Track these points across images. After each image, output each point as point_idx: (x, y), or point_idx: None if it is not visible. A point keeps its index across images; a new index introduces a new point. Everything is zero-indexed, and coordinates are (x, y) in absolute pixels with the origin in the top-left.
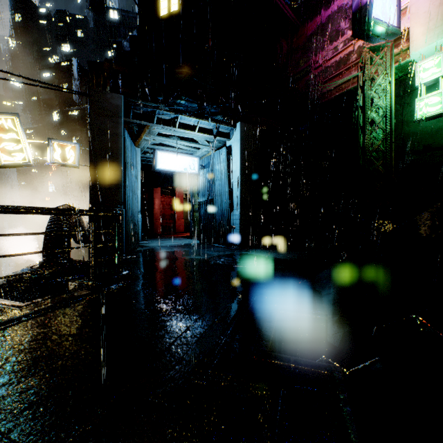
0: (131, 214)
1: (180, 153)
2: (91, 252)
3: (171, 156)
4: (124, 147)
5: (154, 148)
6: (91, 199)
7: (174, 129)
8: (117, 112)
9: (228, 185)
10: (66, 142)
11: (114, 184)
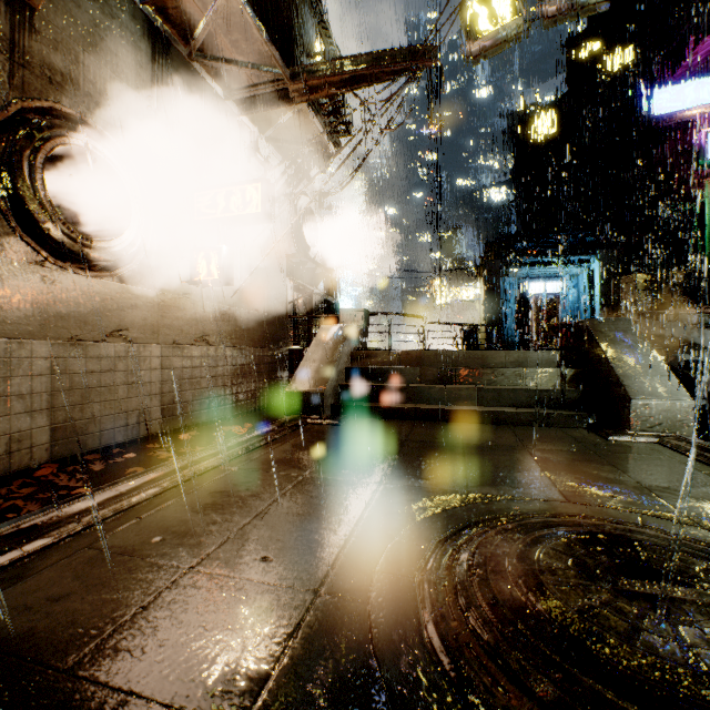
0: (510, 329)
1: (548, 280)
2: (494, 341)
3: (540, 284)
4: (505, 288)
5: (529, 275)
6: (488, 321)
7: (540, 268)
8: (501, 270)
9: (589, 302)
10: (468, 286)
11: (500, 311)
